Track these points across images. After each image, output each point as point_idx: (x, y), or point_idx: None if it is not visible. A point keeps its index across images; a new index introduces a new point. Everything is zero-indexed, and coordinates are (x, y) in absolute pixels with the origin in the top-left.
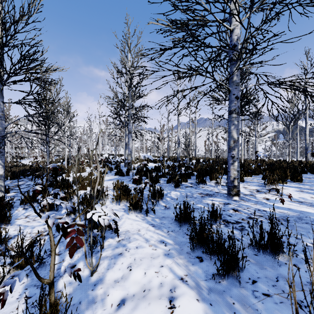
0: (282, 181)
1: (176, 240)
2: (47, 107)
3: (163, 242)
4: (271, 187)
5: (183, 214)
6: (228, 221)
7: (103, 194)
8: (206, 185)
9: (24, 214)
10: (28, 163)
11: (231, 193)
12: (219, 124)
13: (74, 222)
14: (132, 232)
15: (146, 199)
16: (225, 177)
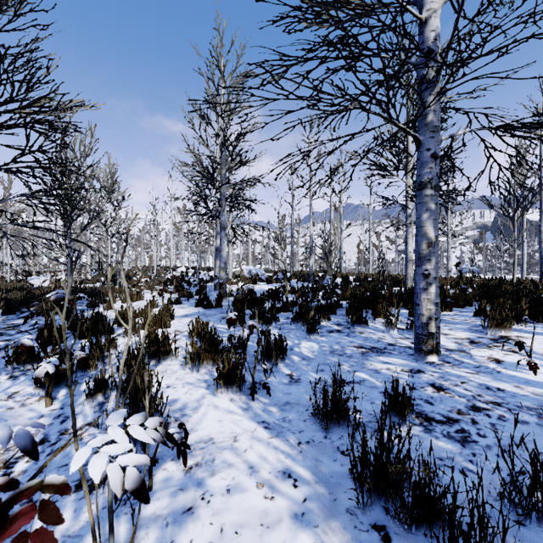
0: (517, 321)
1: (319, 470)
2: (67, 179)
3: (288, 475)
4: (498, 334)
5: (332, 402)
6: (429, 415)
7: (145, 373)
8: (367, 329)
9: (8, 390)
10: (44, 283)
11: (424, 348)
12: (387, 213)
13: (34, 480)
14: (220, 443)
15: (252, 358)
16: (403, 312)
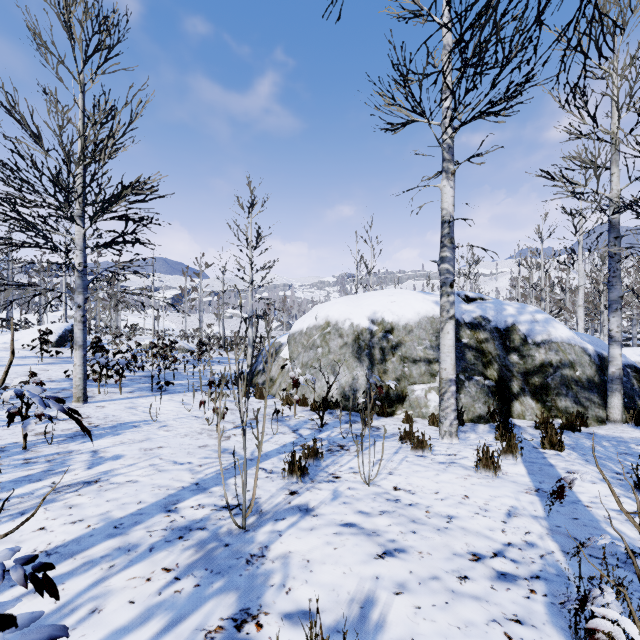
0: None
1: None
2: None
3: None
4: None
5: None
6: None
7: None
8: None
9: None
10: None
11: None
12: None
13: None
14: None
15: None
16: None
